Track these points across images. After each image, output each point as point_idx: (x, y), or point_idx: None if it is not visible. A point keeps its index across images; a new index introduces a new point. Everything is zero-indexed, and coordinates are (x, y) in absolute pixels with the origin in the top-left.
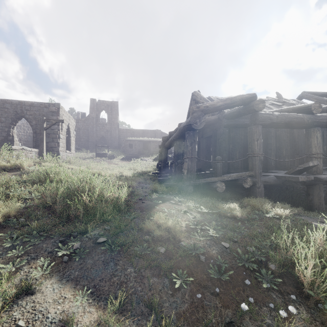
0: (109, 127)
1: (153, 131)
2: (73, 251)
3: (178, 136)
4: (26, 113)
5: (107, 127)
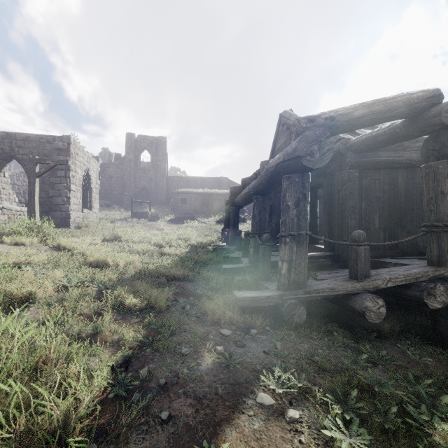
0: (153, 174)
1: (217, 179)
2: None
3: (262, 186)
4: (18, 152)
5: (150, 175)
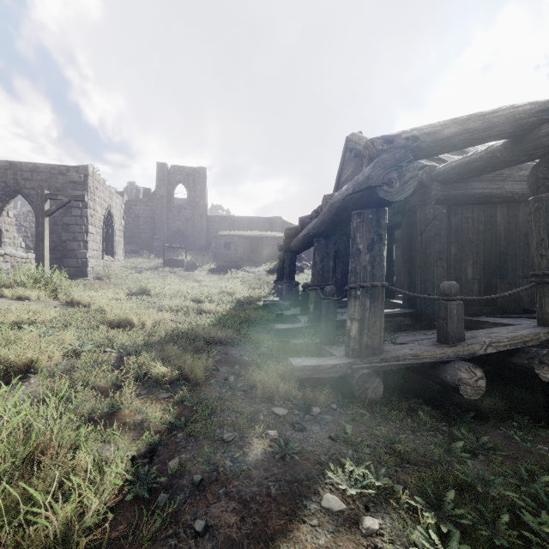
0: (189, 213)
1: (268, 220)
2: None
3: (325, 226)
4: (24, 186)
5: (186, 214)
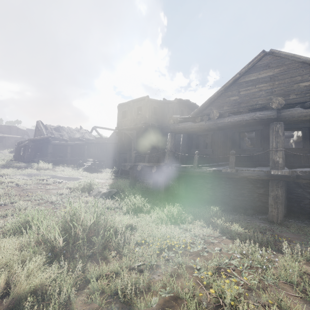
0: None
1: (8, 126)
2: None
3: (24, 146)
4: None
5: None
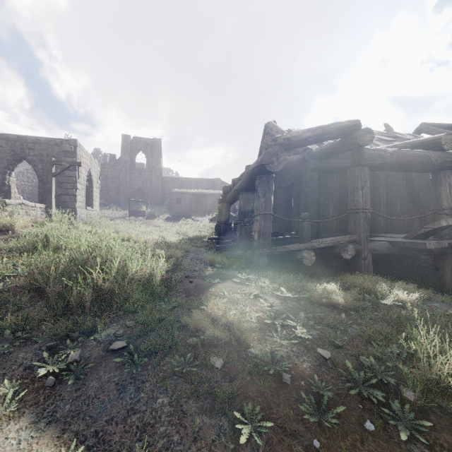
0: (148, 175)
1: (210, 180)
2: (68, 365)
3: (245, 184)
4: (28, 153)
5: (145, 175)
